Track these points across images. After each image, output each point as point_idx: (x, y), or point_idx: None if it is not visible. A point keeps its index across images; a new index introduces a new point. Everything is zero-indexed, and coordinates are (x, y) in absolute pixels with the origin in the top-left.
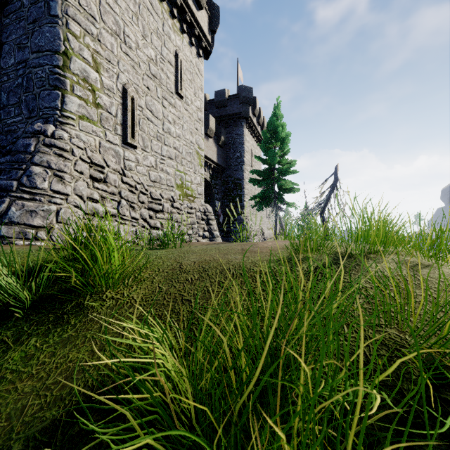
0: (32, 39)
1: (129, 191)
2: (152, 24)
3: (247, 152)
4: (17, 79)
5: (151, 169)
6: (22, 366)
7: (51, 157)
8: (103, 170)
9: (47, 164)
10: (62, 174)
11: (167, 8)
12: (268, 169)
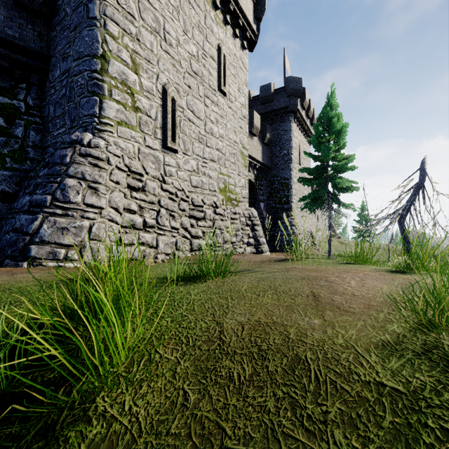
0: (74, 46)
1: (168, 199)
2: (193, 18)
3: (295, 148)
4: (62, 90)
5: (192, 173)
6: None
7: (86, 168)
8: (142, 178)
9: (81, 176)
10: (96, 185)
11: None
12: (321, 167)
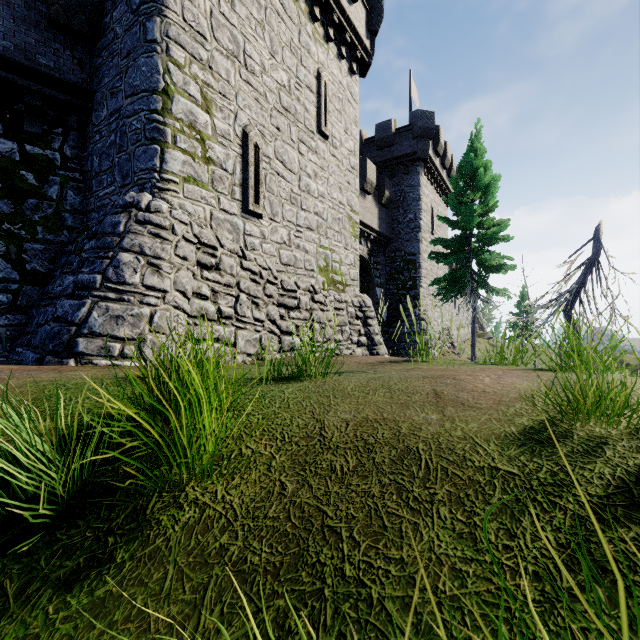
0: (126, 78)
1: (250, 281)
2: (283, 35)
3: (426, 211)
4: (110, 135)
5: (282, 246)
6: None
7: (145, 239)
8: (215, 252)
9: (139, 249)
10: (158, 261)
11: (305, 7)
12: (461, 237)
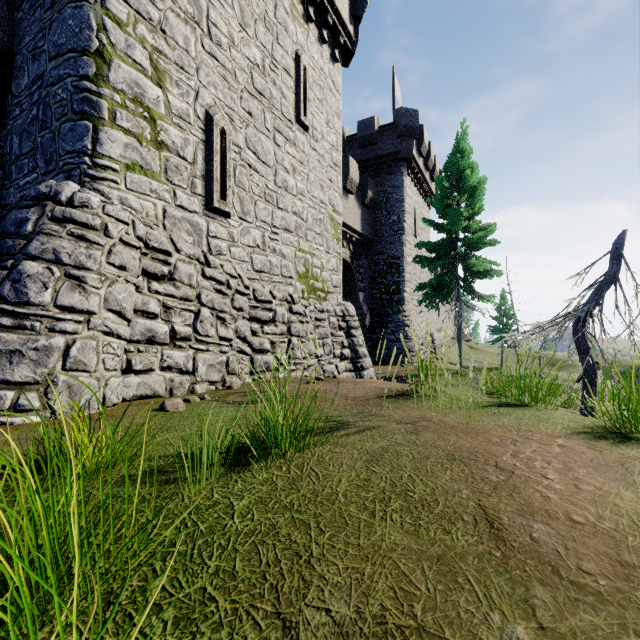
0: (50, 35)
1: (215, 292)
2: (256, 6)
3: (409, 213)
4: (32, 109)
5: (255, 250)
6: None
7: (63, 242)
8: (168, 259)
9: (53, 256)
10: (81, 272)
11: None
12: (447, 240)
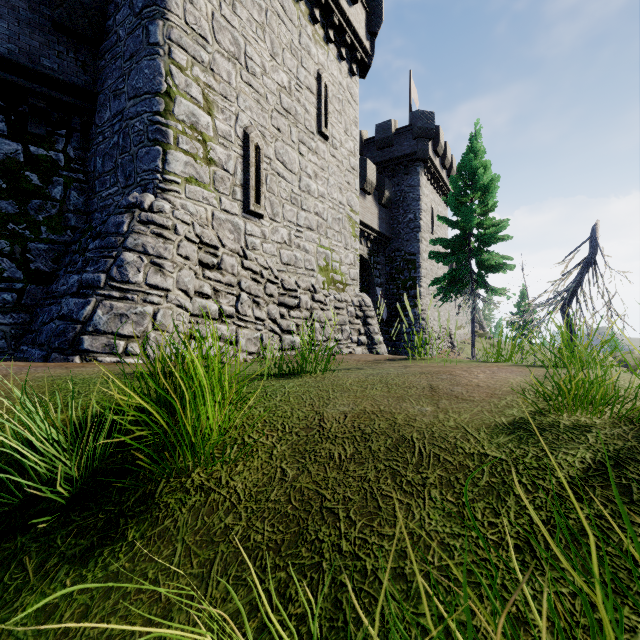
0: (129, 80)
1: (251, 280)
2: (284, 37)
3: (426, 211)
4: (113, 137)
5: (283, 246)
6: (33, 632)
7: (148, 239)
8: (217, 252)
9: (142, 249)
10: (161, 261)
11: (306, 9)
12: (461, 237)
